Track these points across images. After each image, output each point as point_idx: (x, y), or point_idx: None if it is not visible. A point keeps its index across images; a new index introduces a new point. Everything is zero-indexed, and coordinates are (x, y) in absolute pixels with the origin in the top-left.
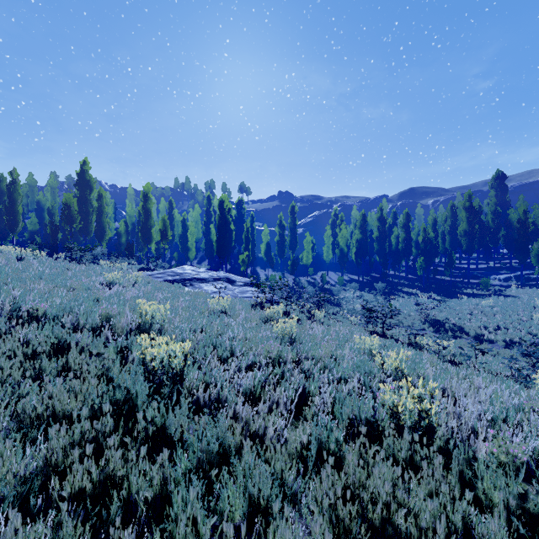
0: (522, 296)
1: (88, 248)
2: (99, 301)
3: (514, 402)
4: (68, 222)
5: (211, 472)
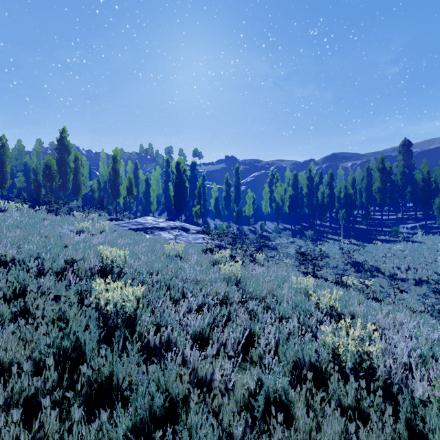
0: (427, 242)
1: (64, 201)
2: (67, 247)
3: (435, 337)
4: (49, 180)
5: (156, 431)
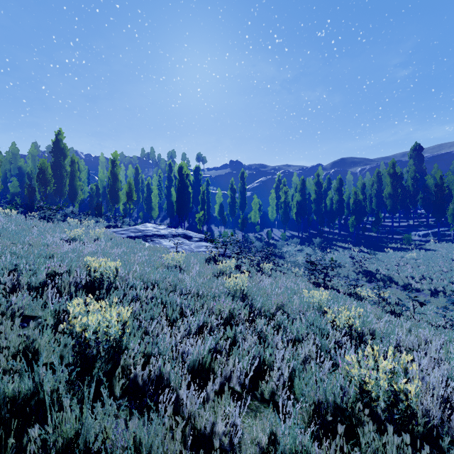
0: (440, 250)
1: (58, 207)
2: (52, 257)
3: None
4: (43, 185)
5: None
